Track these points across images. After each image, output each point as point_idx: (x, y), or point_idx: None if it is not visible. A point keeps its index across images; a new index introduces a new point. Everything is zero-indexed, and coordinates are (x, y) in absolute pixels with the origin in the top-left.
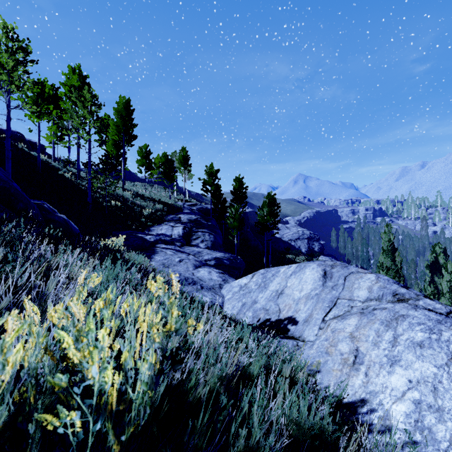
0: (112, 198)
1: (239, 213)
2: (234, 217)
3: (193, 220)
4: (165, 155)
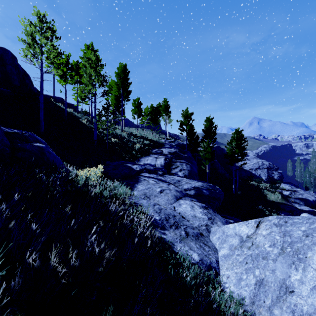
0: (113, 137)
1: (210, 147)
2: (206, 150)
3: (172, 153)
4: (152, 106)
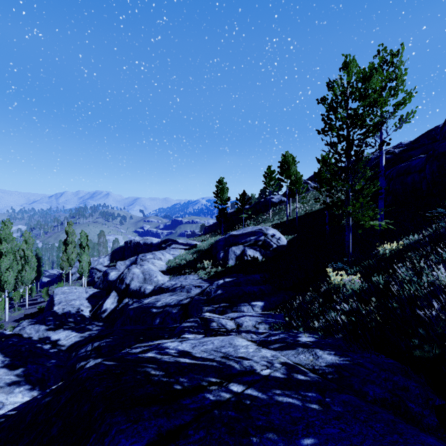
0: None
1: None
2: None
3: None
4: None
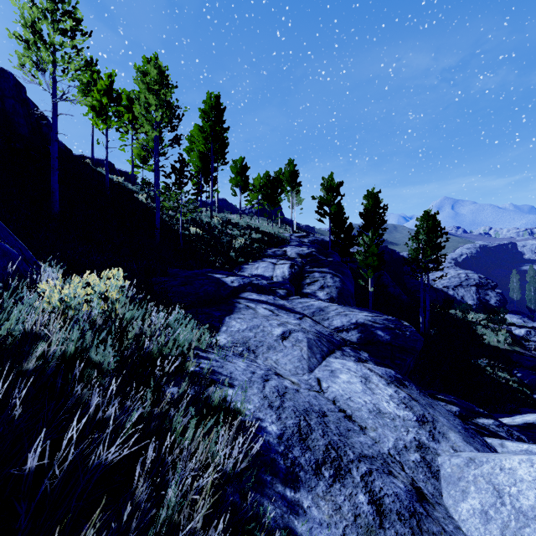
0: (194, 226)
1: (376, 244)
2: (368, 251)
3: (304, 255)
4: (267, 175)
